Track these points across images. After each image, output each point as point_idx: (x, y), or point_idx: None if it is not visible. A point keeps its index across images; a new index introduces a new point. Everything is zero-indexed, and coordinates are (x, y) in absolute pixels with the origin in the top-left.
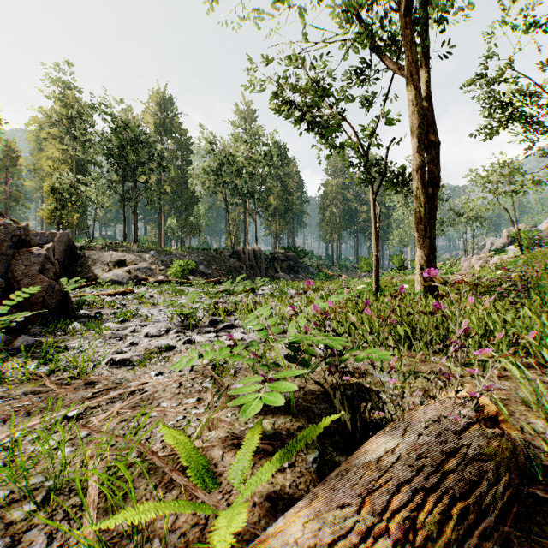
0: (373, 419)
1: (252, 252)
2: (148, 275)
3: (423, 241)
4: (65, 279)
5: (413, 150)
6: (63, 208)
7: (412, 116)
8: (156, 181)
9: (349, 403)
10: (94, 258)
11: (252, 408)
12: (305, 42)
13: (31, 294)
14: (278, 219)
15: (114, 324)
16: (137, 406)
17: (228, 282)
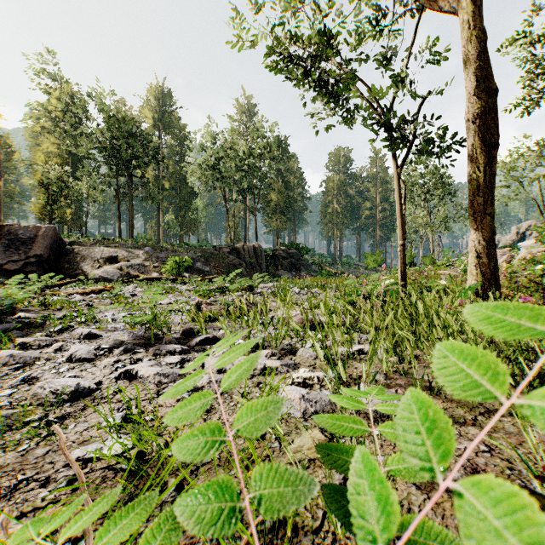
0: None
1: (252, 248)
2: (141, 272)
3: (481, 220)
4: (35, 275)
5: (469, 92)
6: (55, 203)
7: (467, 44)
8: (154, 176)
9: None
10: (84, 254)
11: None
12: None
13: None
14: (279, 216)
15: (35, 338)
16: None
17: (218, 278)
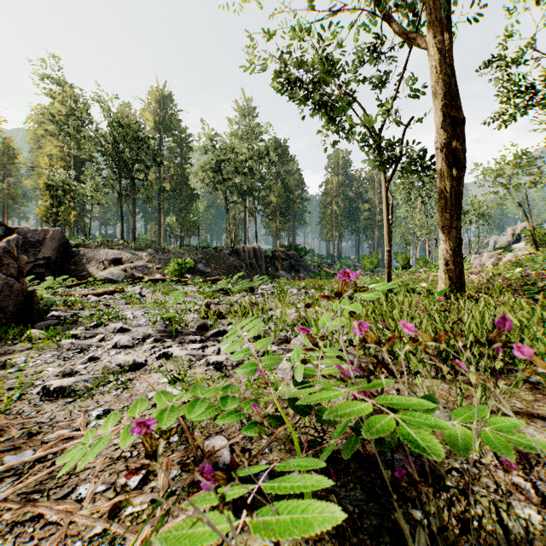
0: None
1: (252, 250)
2: (145, 273)
3: (448, 232)
4: (51, 277)
5: (438, 125)
6: (59, 205)
7: (436, 85)
8: (155, 178)
9: None
10: (89, 256)
11: None
12: (309, 10)
13: None
14: (279, 217)
15: (81, 331)
16: (36, 491)
17: (223, 281)
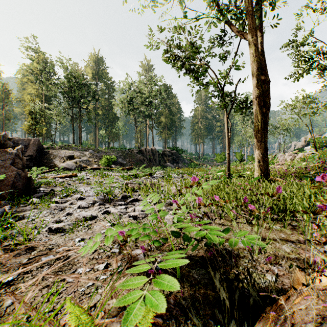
0: (250, 302)
1: (150, 150)
2: (87, 164)
3: (260, 144)
4: (34, 167)
5: (254, 85)
6: (37, 124)
7: (253, 63)
8: (93, 107)
9: (227, 284)
10: (55, 154)
11: (141, 311)
12: (183, 18)
13: (5, 179)
14: (166, 130)
15: (59, 199)
16: (59, 271)
17: (135, 170)
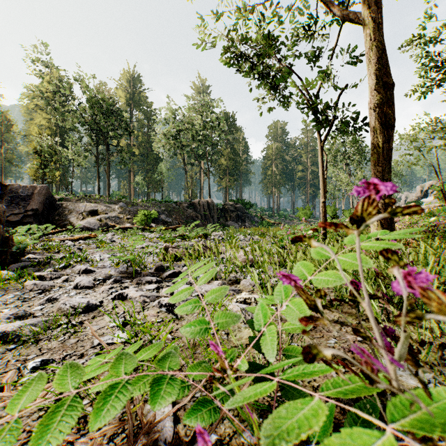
0: None
1: (206, 203)
2: (117, 223)
3: None
4: (34, 225)
5: (371, 87)
6: (47, 166)
7: (370, 51)
8: (126, 145)
9: None
10: (70, 208)
11: None
12: None
13: None
14: (228, 177)
15: (47, 272)
16: None
17: (180, 228)
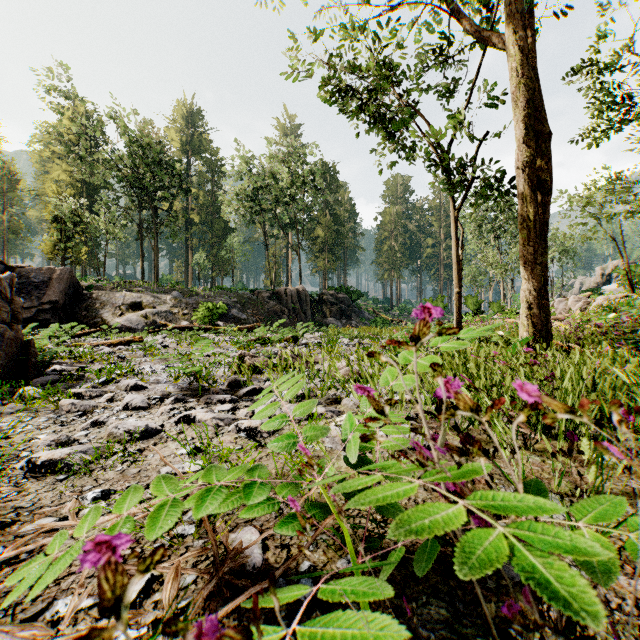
0: None
1: (295, 293)
2: (169, 320)
3: (532, 270)
4: (56, 325)
5: (519, 140)
6: (69, 240)
7: (517, 91)
8: (182, 209)
9: None
10: (103, 299)
11: None
12: (363, 3)
13: None
14: (327, 254)
15: (85, 389)
16: None
17: (261, 328)
